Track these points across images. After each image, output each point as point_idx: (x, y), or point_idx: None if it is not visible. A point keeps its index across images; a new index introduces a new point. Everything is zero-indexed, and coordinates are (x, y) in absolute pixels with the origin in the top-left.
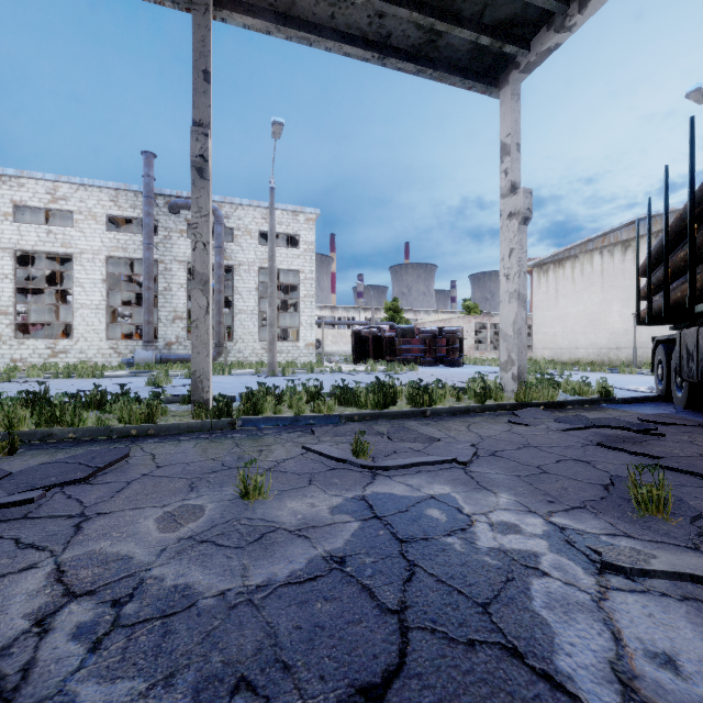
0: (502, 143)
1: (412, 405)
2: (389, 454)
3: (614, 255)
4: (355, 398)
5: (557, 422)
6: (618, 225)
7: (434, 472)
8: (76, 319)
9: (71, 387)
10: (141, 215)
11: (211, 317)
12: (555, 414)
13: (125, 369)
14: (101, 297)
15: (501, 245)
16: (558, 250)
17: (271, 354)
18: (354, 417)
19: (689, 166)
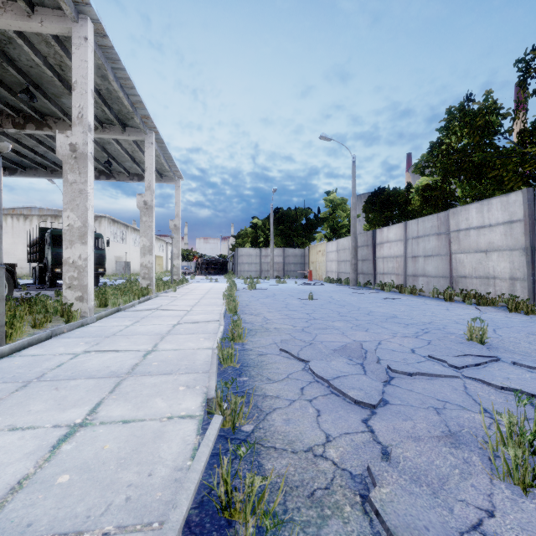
0: None
1: None
2: None
3: (20, 220)
4: None
5: None
6: (22, 207)
7: None
8: None
9: None
10: None
11: None
12: None
13: None
14: None
15: None
16: None
17: None
18: None
19: (36, 234)
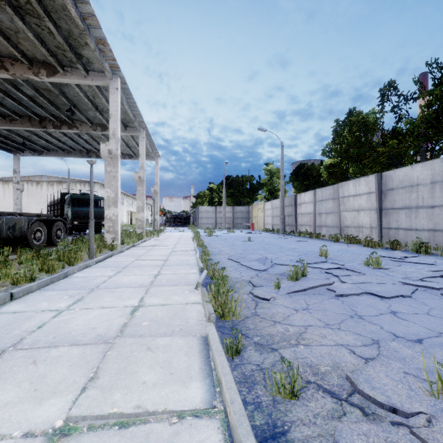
0: (14, 169)
1: None
2: None
3: (33, 185)
4: None
5: None
6: (35, 175)
7: None
8: None
9: None
10: None
11: None
12: None
13: None
14: None
15: (14, 195)
16: (6, 176)
17: None
18: None
19: (57, 197)
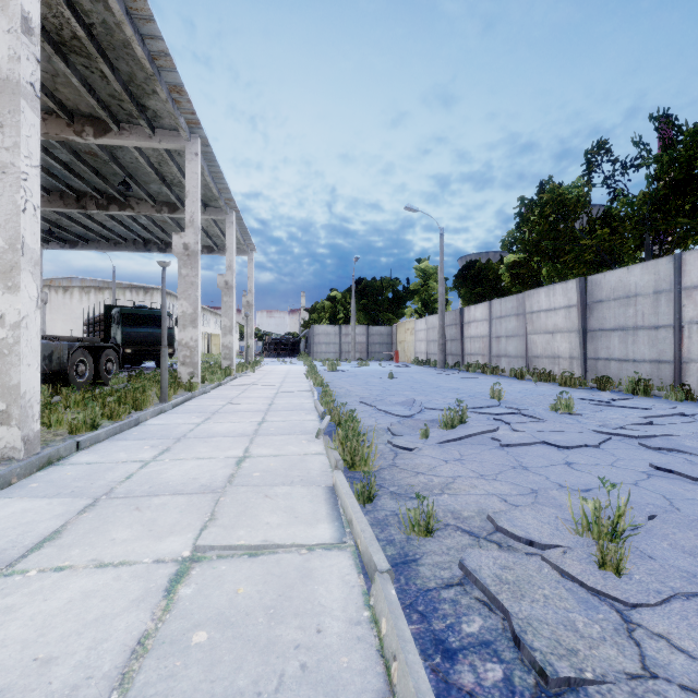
0: None
1: None
2: None
3: (59, 293)
4: None
5: None
6: (62, 277)
7: None
8: None
9: None
10: None
11: None
12: None
13: None
14: None
15: None
16: None
17: None
18: None
19: (100, 312)
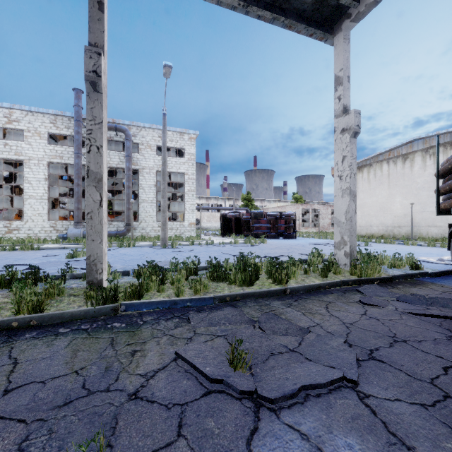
0: (336, 76)
1: (272, 281)
2: (266, 358)
3: (397, 164)
4: (225, 274)
5: (399, 301)
6: (400, 144)
7: (325, 400)
8: (25, 206)
9: (8, 259)
10: (73, 133)
11: (106, 209)
12: (390, 290)
13: (59, 242)
14: (44, 190)
15: (335, 153)
16: (359, 161)
17: (164, 232)
18: (226, 298)
19: None
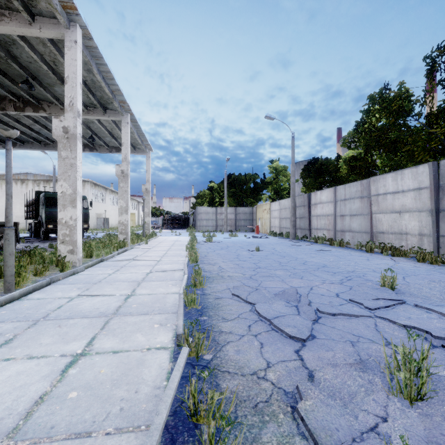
0: None
1: None
2: None
3: (18, 184)
4: None
5: None
6: (20, 173)
7: None
8: None
9: None
10: None
11: None
12: None
13: None
14: None
15: None
16: None
17: None
18: None
19: (32, 196)
